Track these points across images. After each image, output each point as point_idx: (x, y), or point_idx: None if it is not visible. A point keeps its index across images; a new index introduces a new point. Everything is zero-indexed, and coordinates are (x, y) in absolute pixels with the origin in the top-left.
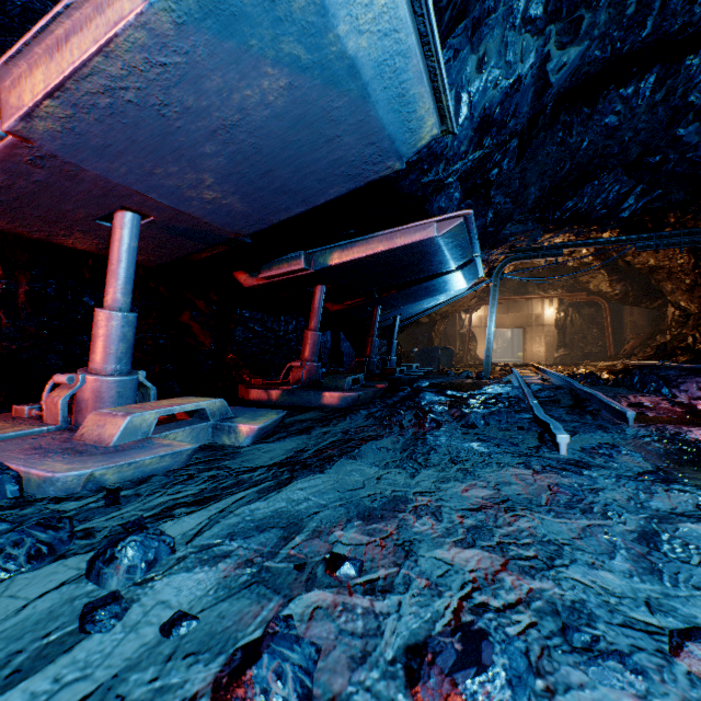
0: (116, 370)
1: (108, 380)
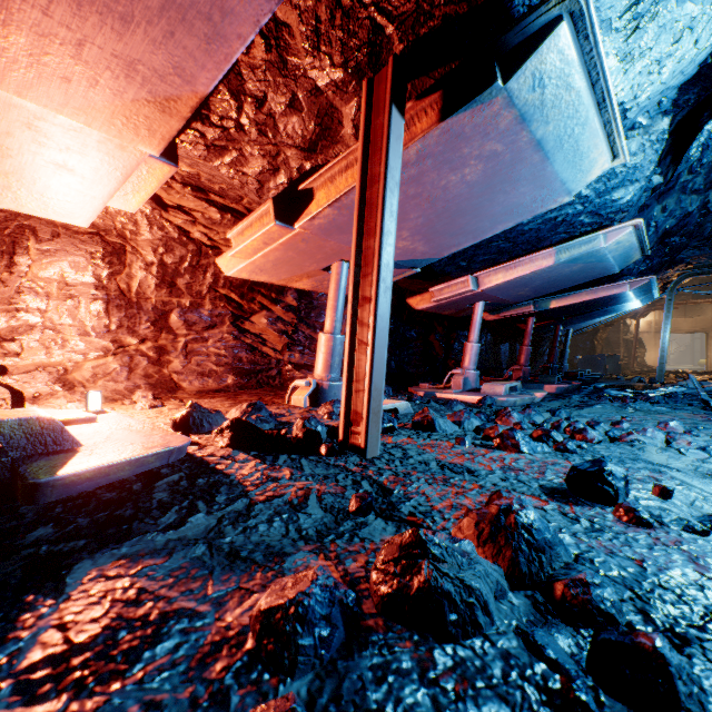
0: (474, 369)
1: (474, 373)
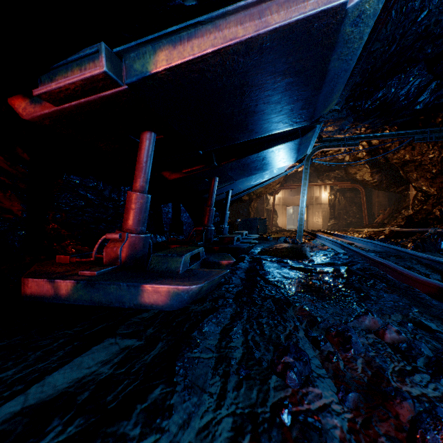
0: None
1: None
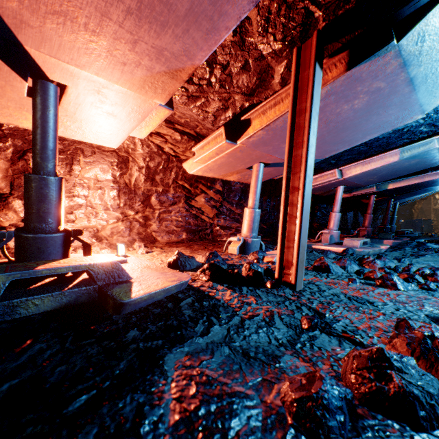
0: (336, 229)
1: (336, 232)
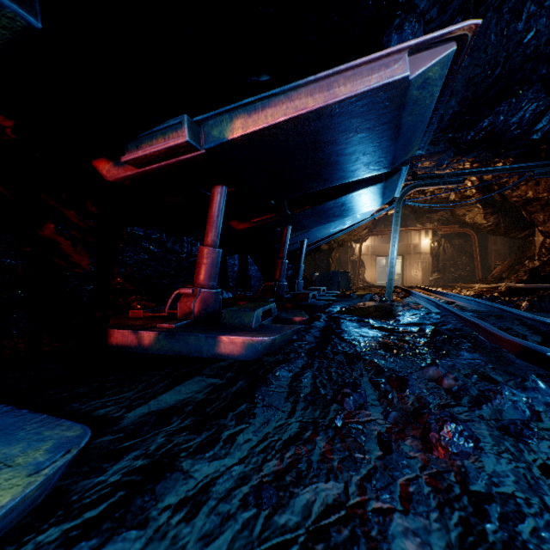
0: None
1: None
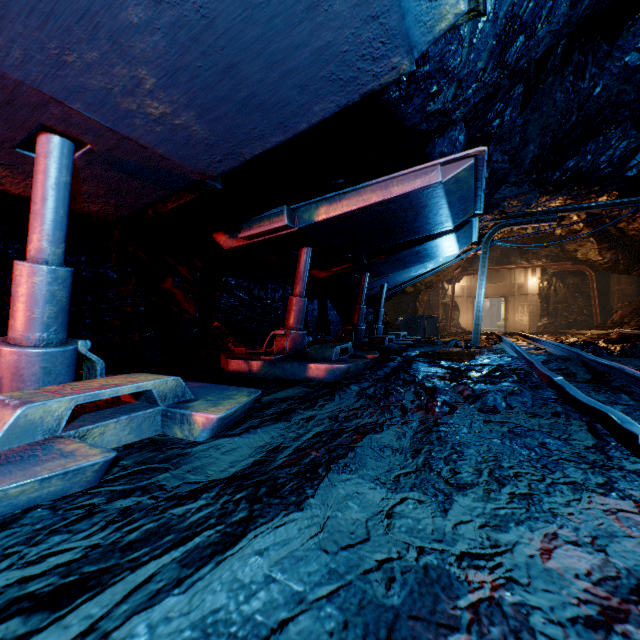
0: (42, 340)
1: (29, 353)
